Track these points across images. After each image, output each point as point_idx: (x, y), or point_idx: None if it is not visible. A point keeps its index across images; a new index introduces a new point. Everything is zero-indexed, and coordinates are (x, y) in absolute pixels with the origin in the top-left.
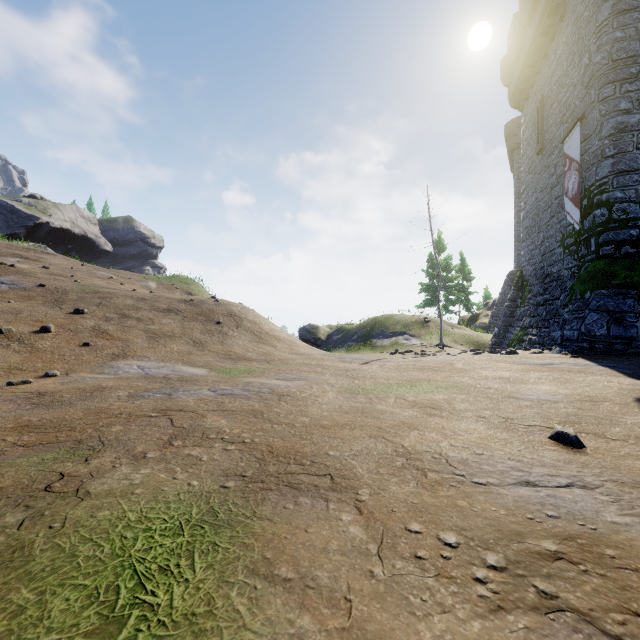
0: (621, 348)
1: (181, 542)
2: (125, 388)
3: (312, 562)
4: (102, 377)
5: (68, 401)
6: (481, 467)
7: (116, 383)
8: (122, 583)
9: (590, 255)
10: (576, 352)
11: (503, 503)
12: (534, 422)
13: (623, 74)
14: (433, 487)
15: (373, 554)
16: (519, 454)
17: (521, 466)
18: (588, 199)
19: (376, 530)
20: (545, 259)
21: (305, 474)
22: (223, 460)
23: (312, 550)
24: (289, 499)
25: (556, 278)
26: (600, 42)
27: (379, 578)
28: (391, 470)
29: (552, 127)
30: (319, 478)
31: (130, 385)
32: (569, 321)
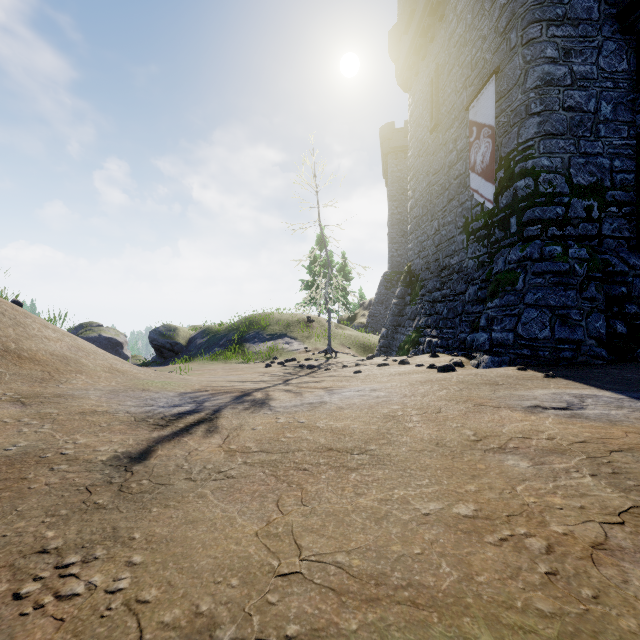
0: (570, 356)
1: None
2: None
3: None
4: None
5: None
6: None
7: None
8: None
9: (509, 238)
10: (520, 363)
11: None
12: None
13: (550, 13)
14: None
15: None
16: None
17: None
18: (506, 169)
19: None
20: (441, 250)
21: None
22: None
23: None
24: None
25: (457, 270)
26: None
27: None
28: None
29: (451, 97)
30: None
31: None
32: (498, 320)
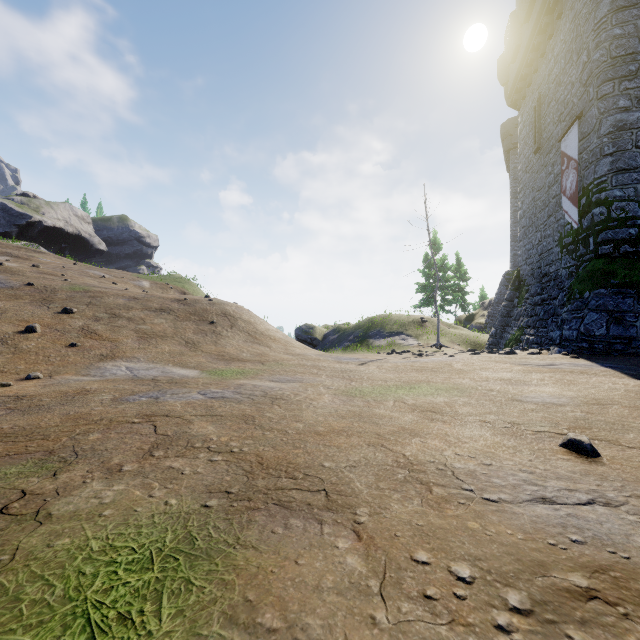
0: (621, 348)
1: (149, 579)
2: (110, 391)
3: (302, 605)
4: (87, 379)
5: (47, 406)
6: (491, 480)
7: (101, 386)
8: (70, 638)
9: (589, 254)
10: (575, 352)
11: (519, 525)
12: (542, 427)
13: (622, 71)
14: (440, 505)
15: (374, 593)
16: (530, 464)
17: (534, 479)
18: (586, 198)
19: (377, 561)
20: (542, 258)
21: (297, 490)
22: (207, 473)
23: (303, 588)
24: (278, 521)
25: (554, 278)
26: (599, 39)
27: (382, 626)
28: (392, 484)
29: (550, 126)
30: (313, 494)
31: (116, 388)
32: (568, 321)
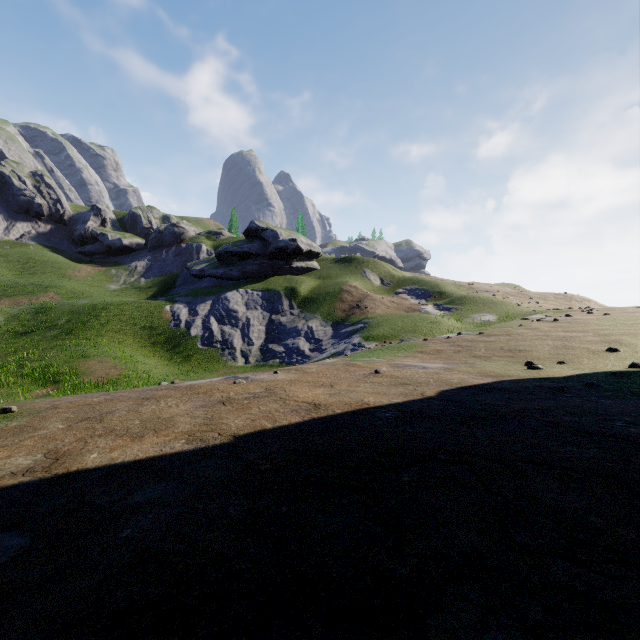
0: None
1: None
2: None
3: None
4: None
5: None
6: None
7: None
8: None
9: None
10: None
11: None
12: None
13: None
14: None
15: None
16: None
17: None
18: None
19: None
20: None
21: None
22: None
23: None
24: None
25: None
26: None
27: None
28: None
29: None
30: None
31: None
32: None
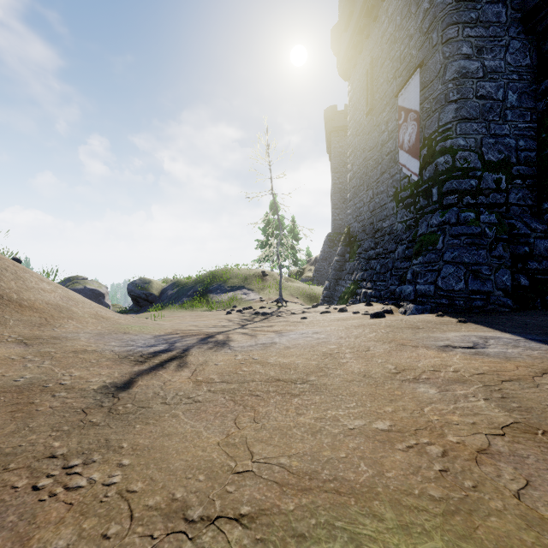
0: (481, 304)
1: None
2: None
3: None
4: None
5: None
6: None
7: None
8: None
9: (431, 205)
10: (439, 310)
11: None
12: None
13: (465, 17)
14: None
15: None
16: None
17: None
18: (429, 148)
19: None
20: (375, 215)
21: None
22: None
23: None
24: None
25: (388, 232)
26: None
27: None
28: None
29: (383, 85)
30: None
31: None
32: (422, 274)
